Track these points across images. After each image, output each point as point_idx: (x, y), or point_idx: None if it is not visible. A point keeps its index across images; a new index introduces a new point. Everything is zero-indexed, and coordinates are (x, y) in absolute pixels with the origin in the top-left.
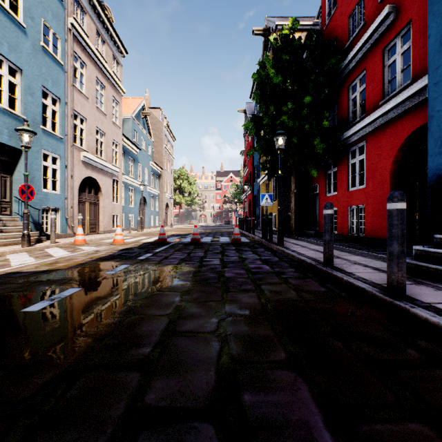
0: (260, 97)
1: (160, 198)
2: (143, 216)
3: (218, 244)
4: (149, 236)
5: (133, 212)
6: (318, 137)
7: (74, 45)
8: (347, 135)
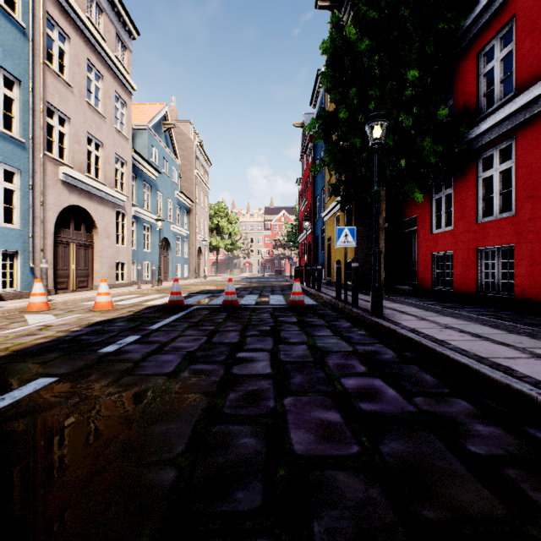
0: (331, 81)
1: (190, 240)
2: (166, 264)
3: (267, 309)
4: (165, 294)
5: (150, 258)
6: (430, 136)
7: (48, 2)
8: (477, 130)
